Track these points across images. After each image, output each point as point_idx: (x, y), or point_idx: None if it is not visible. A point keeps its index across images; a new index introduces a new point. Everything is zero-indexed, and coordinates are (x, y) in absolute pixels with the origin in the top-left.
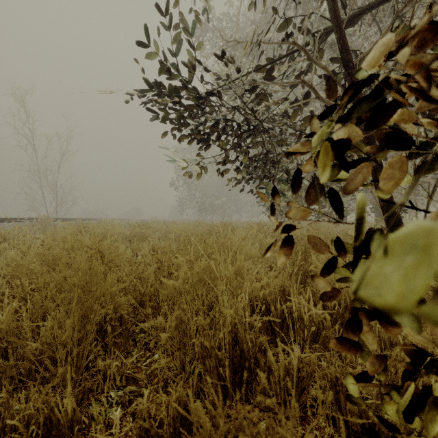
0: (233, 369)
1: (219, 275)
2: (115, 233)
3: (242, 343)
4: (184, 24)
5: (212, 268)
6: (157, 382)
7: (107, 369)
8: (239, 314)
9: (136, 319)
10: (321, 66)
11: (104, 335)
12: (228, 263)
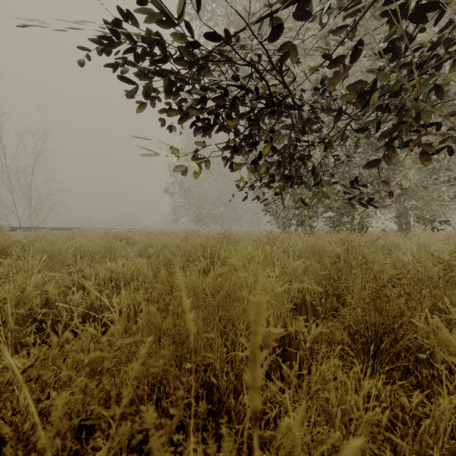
0: None
1: None
2: (63, 248)
3: None
4: None
5: None
6: None
7: None
8: None
9: None
10: None
11: None
12: None
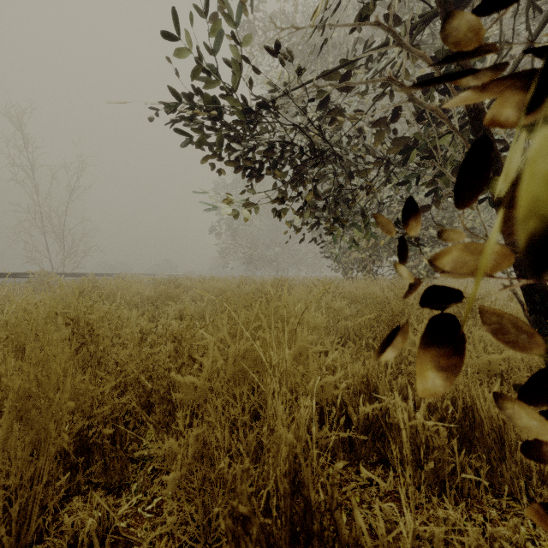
0: (291, 533)
1: (268, 366)
2: (131, 292)
3: (308, 489)
4: (222, 5)
5: (258, 353)
6: (165, 547)
7: (79, 528)
8: (302, 432)
9: (138, 432)
10: (418, 54)
11: (88, 456)
12: (283, 344)
